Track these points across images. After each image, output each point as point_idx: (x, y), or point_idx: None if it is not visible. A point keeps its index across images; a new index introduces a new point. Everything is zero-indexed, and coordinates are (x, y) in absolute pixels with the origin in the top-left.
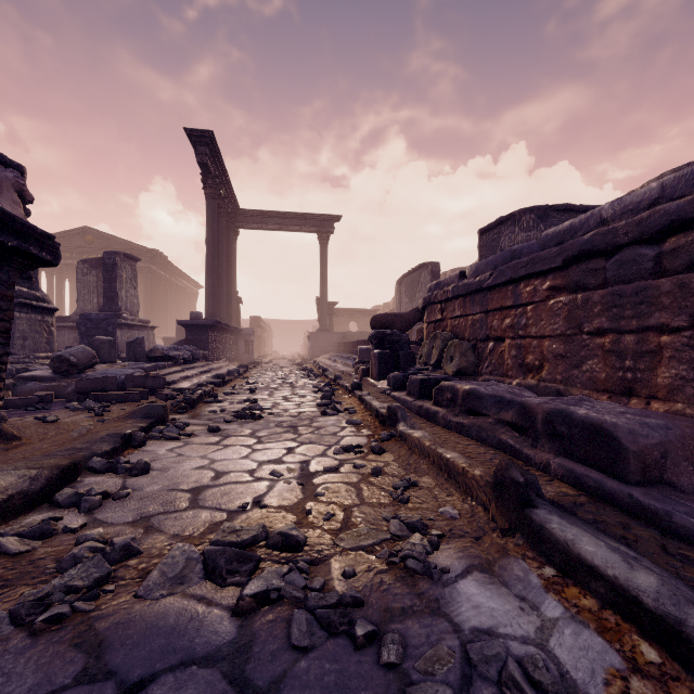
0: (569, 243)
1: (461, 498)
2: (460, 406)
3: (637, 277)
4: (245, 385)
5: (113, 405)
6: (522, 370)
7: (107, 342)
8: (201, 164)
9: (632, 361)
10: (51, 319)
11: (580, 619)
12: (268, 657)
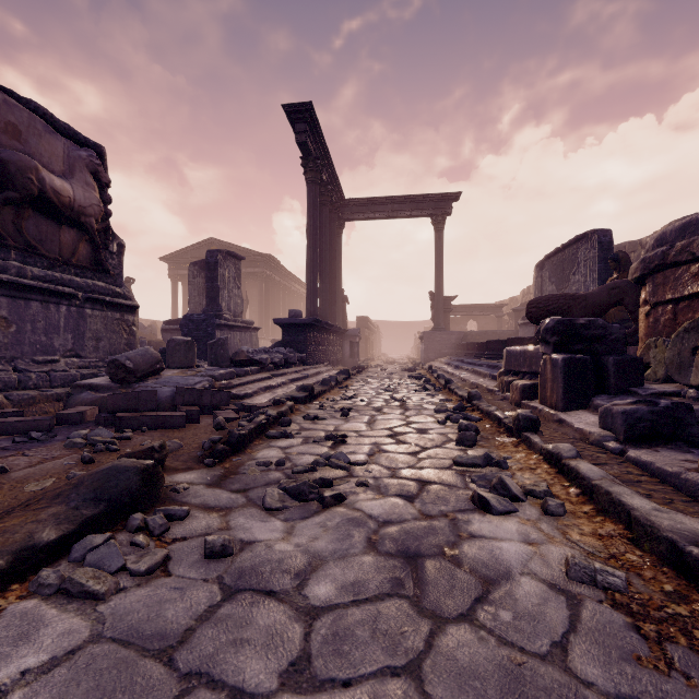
0: None
1: None
2: None
3: None
4: (339, 401)
5: (141, 433)
6: None
7: (183, 343)
8: (300, 144)
9: None
10: (132, 317)
11: None
12: None
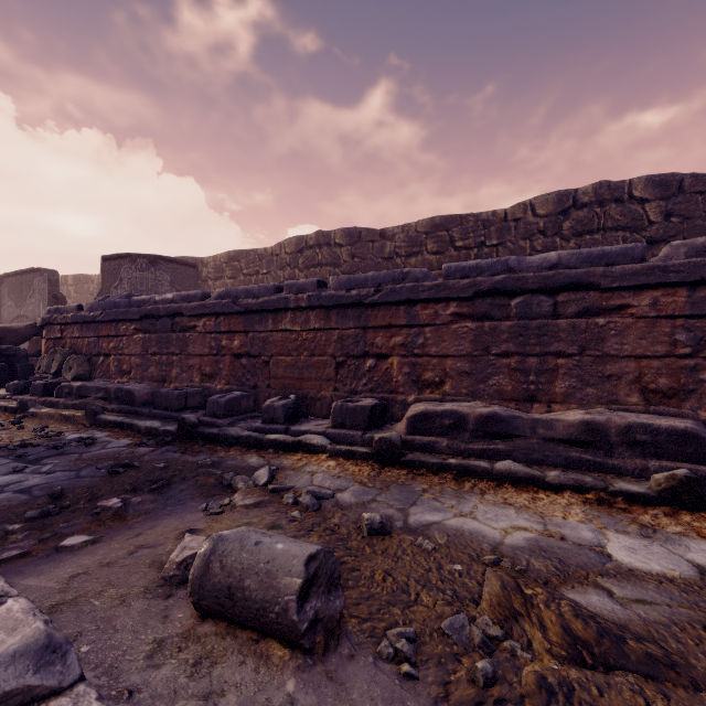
0: (143, 308)
1: (72, 425)
2: (75, 395)
3: (167, 331)
4: None
5: None
6: (121, 374)
7: None
8: None
9: (166, 367)
10: None
11: (105, 432)
12: (3, 454)
